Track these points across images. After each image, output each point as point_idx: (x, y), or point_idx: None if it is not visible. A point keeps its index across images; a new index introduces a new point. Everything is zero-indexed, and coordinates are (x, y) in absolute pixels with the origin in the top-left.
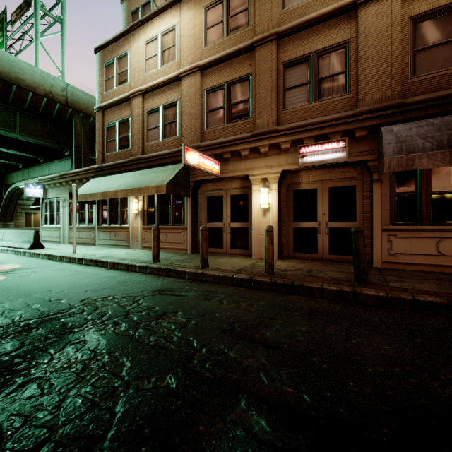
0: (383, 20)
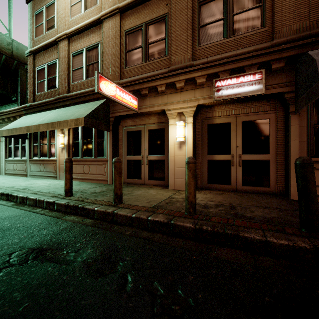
0: None
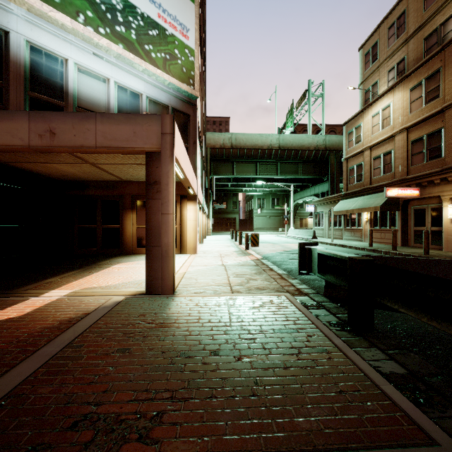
0: None
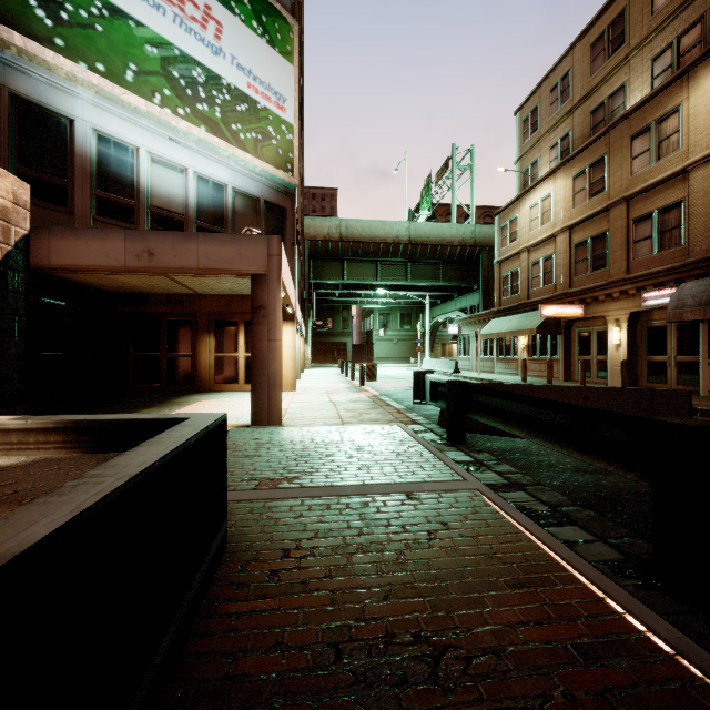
0: (709, 181)
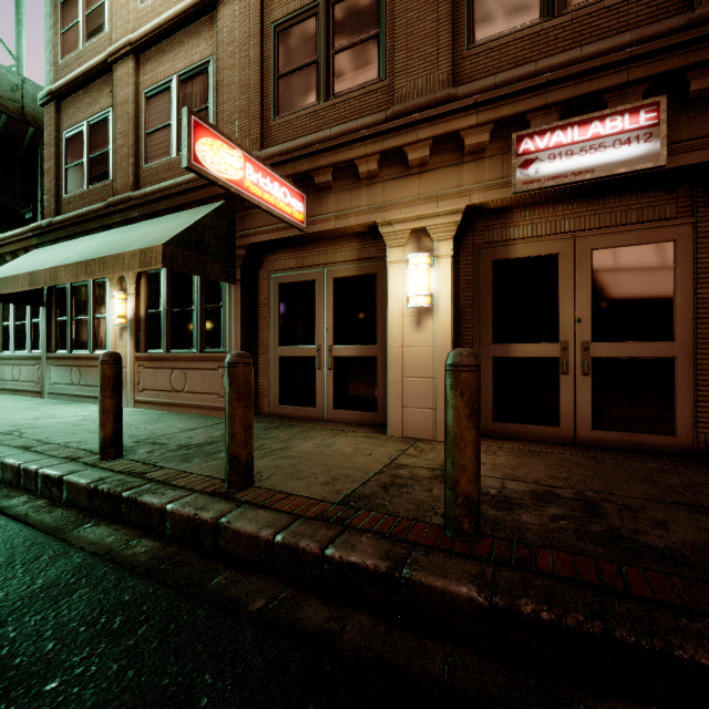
0: None
